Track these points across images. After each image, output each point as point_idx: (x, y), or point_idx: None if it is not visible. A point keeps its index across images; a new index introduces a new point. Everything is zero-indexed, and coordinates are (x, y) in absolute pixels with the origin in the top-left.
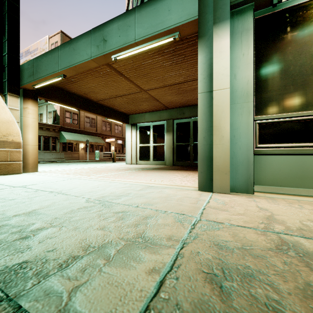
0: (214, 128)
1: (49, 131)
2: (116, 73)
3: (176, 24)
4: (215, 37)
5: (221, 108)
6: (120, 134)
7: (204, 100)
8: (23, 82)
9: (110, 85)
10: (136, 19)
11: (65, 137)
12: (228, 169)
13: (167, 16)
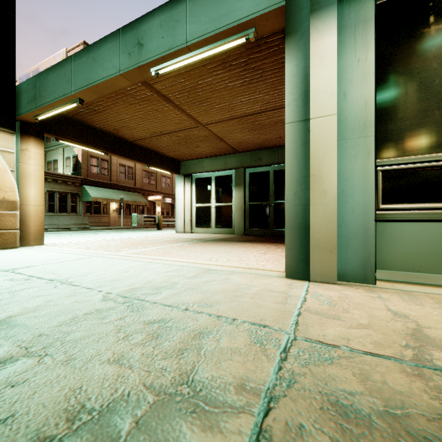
0: (311, 178)
1: (66, 185)
2: (159, 98)
3: (250, 15)
4: (313, 34)
5: (323, 147)
6: (169, 190)
7: (295, 133)
8: (20, 111)
9: (152, 116)
10: (188, 9)
11: (89, 194)
12: (334, 245)
13: (235, 3)
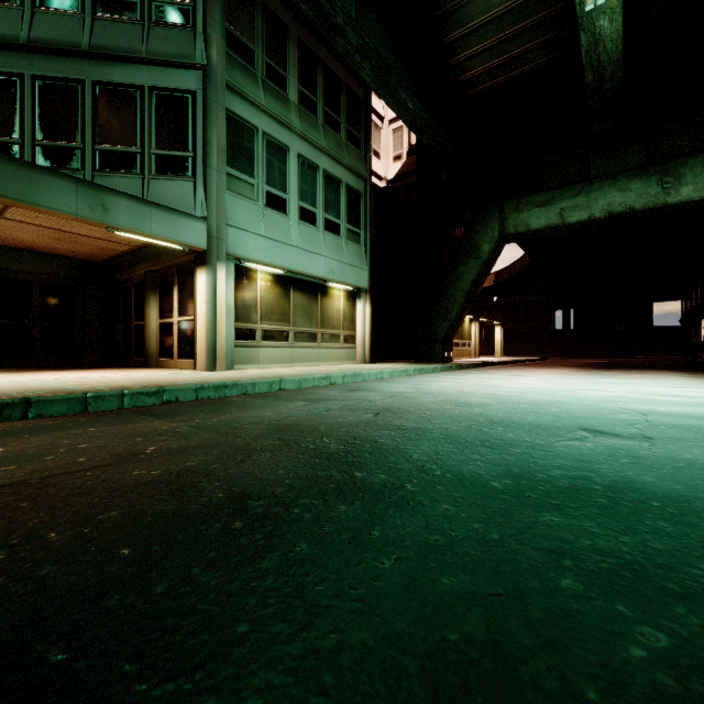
0: (217, 329)
1: None
2: None
3: (192, 244)
4: (218, 270)
5: (221, 317)
6: None
7: (211, 309)
8: None
9: None
10: (153, 214)
11: None
12: (225, 356)
13: (184, 232)
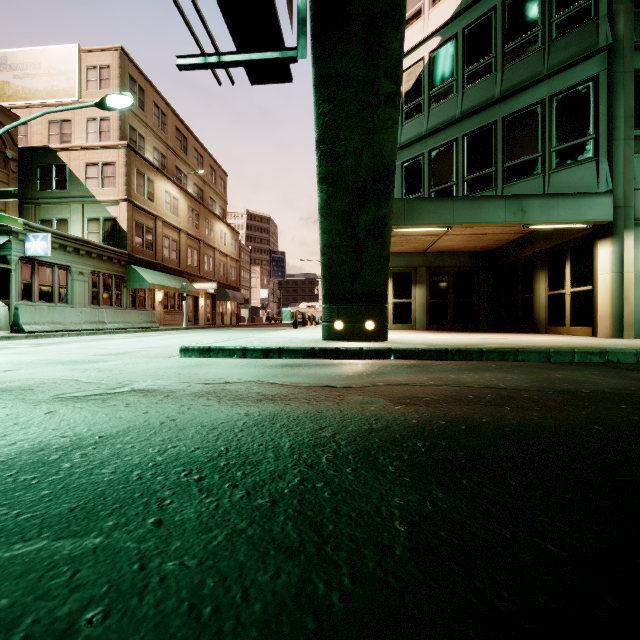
0: (624, 297)
1: (111, 263)
2: None
3: (596, 220)
4: (625, 238)
5: (629, 285)
6: (211, 274)
7: (617, 277)
8: None
9: None
10: (559, 204)
11: (144, 278)
12: (633, 324)
13: (588, 211)
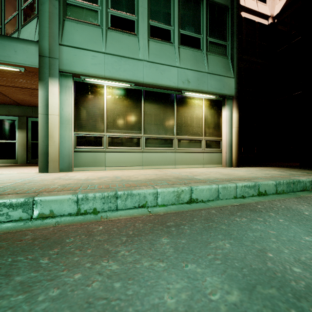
0: (49, 136)
1: None
2: None
3: (21, 64)
4: (50, 84)
5: (54, 125)
6: None
7: (43, 118)
8: None
9: None
10: None
11: None
12: (58, 159)
13: (13, 54)
